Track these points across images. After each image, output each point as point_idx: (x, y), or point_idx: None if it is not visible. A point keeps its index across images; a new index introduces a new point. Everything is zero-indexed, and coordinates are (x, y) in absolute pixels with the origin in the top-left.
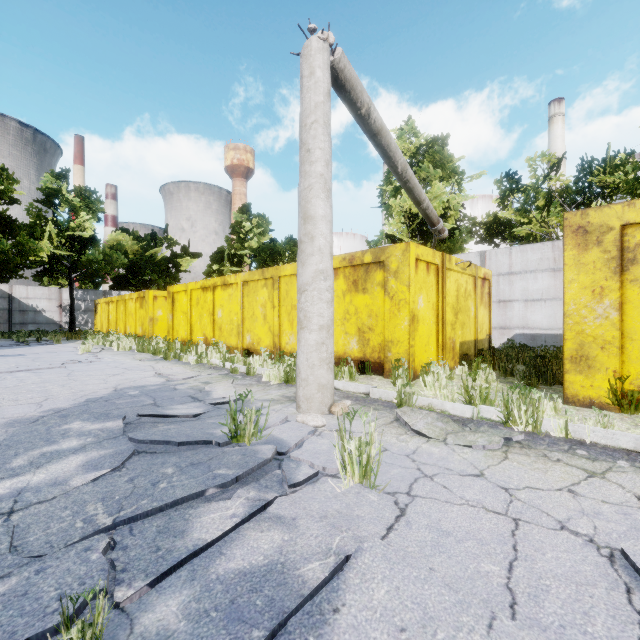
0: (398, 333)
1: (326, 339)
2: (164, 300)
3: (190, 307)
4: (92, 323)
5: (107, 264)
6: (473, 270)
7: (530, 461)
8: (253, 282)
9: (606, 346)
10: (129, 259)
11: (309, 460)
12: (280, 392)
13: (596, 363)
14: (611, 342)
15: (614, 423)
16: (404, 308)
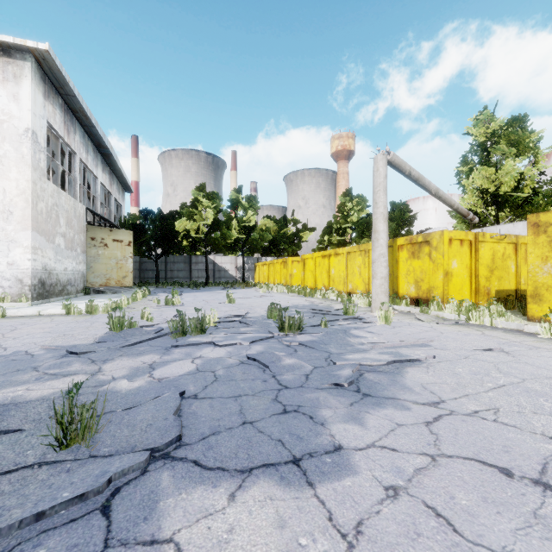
0: (437, 282)
1: (384, 283)
2: (297, 263)
3: (315, 267)
4: (251, 278)
5: (261, 241)
6: (513, 239)
7: (458, 327)
8: (353, 253)
9: (548, 288)
10: (271, 236)
11: (370, 320)
12: (365, 309)
13: (543, 298)
14: (551, 286)
15: (521, 322)
16: (440, 268)
